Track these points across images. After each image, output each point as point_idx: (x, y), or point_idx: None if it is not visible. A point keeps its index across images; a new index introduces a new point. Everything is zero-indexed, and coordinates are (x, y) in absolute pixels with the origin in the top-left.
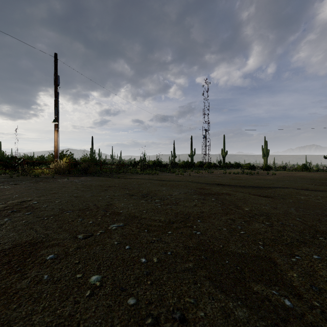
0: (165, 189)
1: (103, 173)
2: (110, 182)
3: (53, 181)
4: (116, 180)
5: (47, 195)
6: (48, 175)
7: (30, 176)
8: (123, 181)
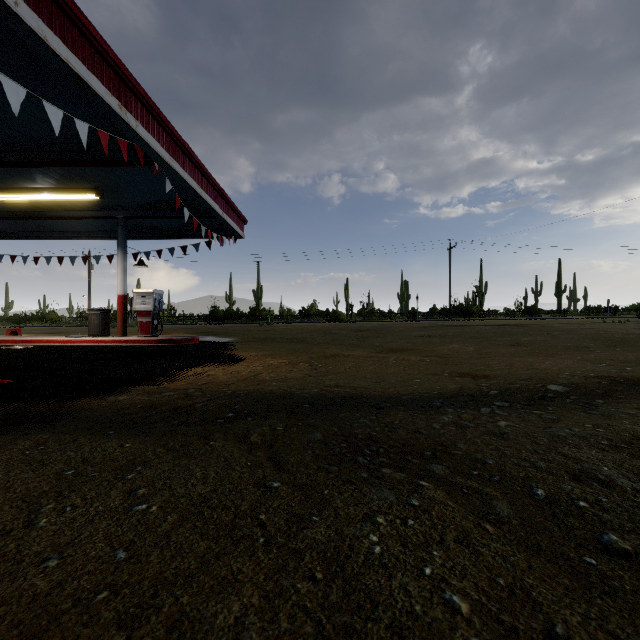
0: None
1: None
2: None
3: None
4: None
5: None
6: None
7: None
8: None
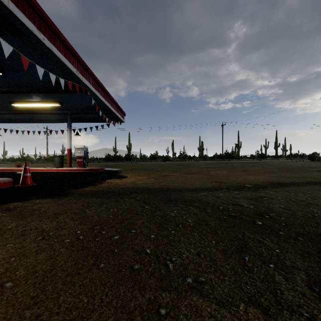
0: None
1: None
2: None
3: None
4: None
5: None
6: None
7: None
8: None
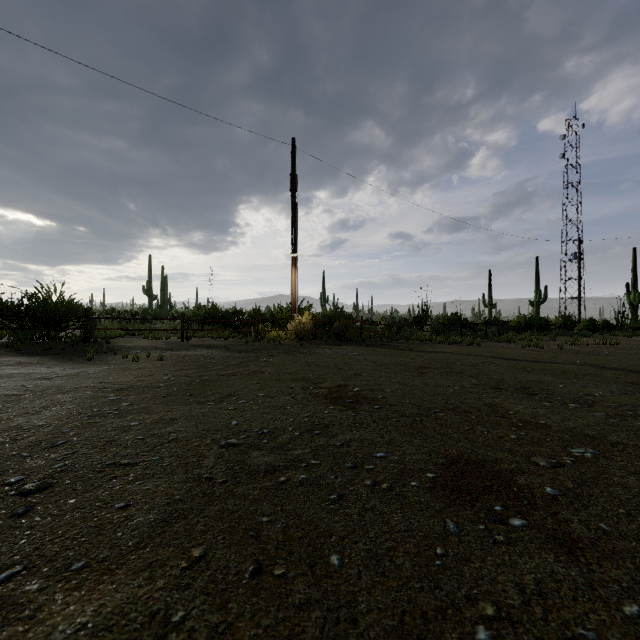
0: (554, 381)
1: (365, 339)
2: (404, 357)
3: (312, 352)
4: (409, 354)
5: (352, 377)
6: (287, 341)
7: (268, 342)
8: (427, 356)
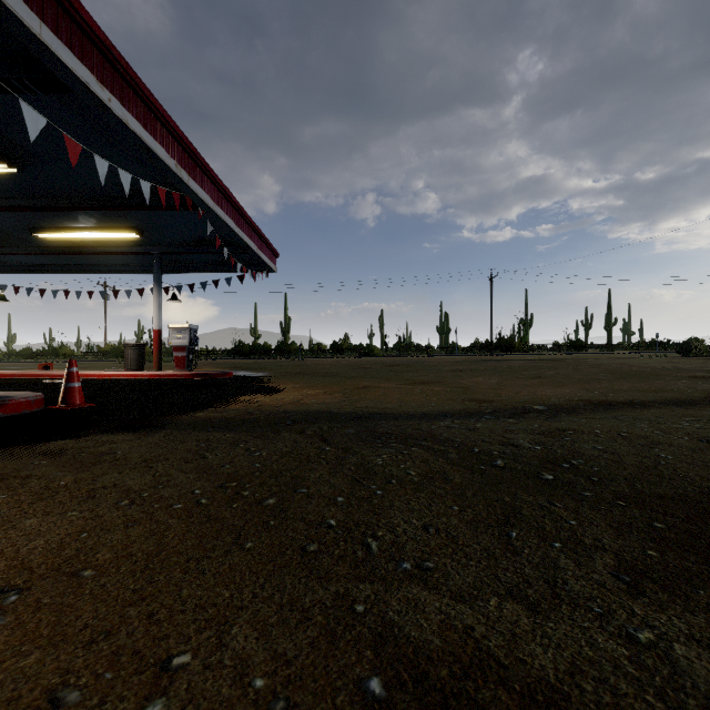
0: None
1: None
2: None
3: None
4: None
5: None
6: None
7: None
8: None
